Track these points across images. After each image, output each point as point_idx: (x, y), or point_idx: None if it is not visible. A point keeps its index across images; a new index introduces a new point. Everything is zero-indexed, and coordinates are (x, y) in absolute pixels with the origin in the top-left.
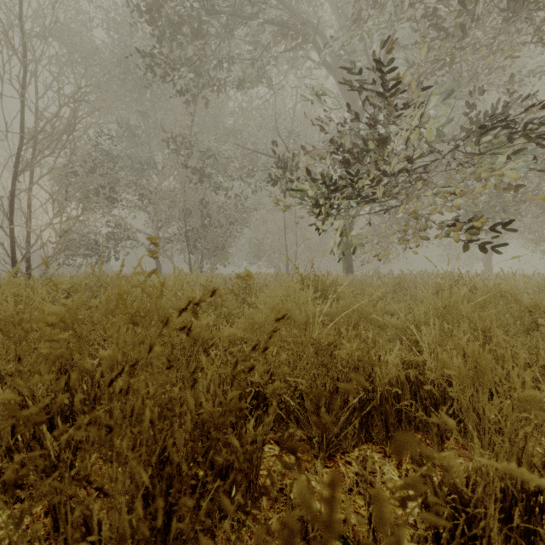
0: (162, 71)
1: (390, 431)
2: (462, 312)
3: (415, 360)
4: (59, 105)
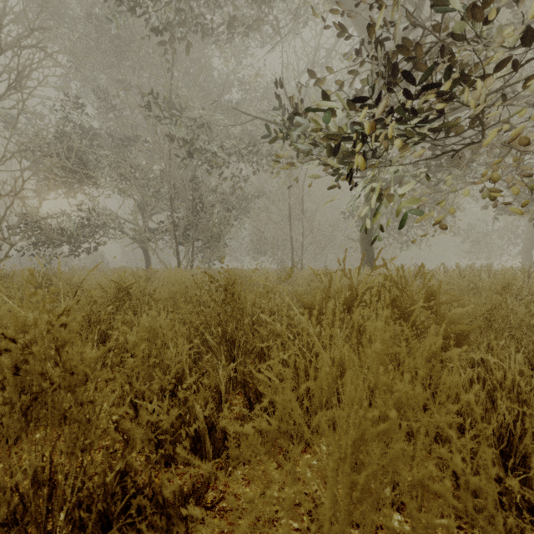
0: None
1: None
2: None
3: None
4: None
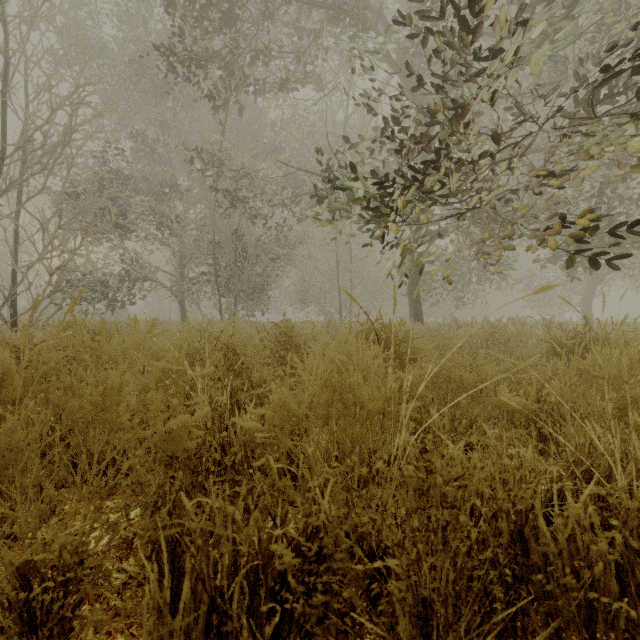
0: (182, 65)
1: None
2: None
3: (624, 507)
4: (52, 108)
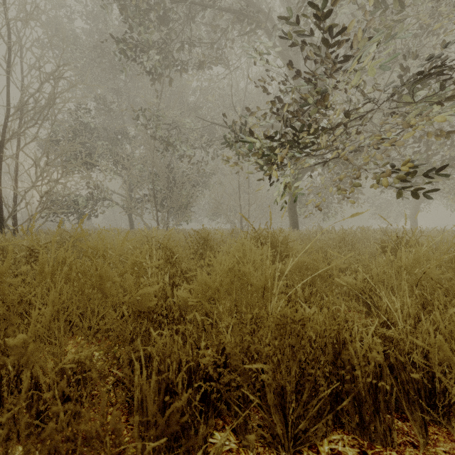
0: (131, 51)
1: (365, 420)
2: (429, 274)
3: (395, 338)
4: (41, 81)
